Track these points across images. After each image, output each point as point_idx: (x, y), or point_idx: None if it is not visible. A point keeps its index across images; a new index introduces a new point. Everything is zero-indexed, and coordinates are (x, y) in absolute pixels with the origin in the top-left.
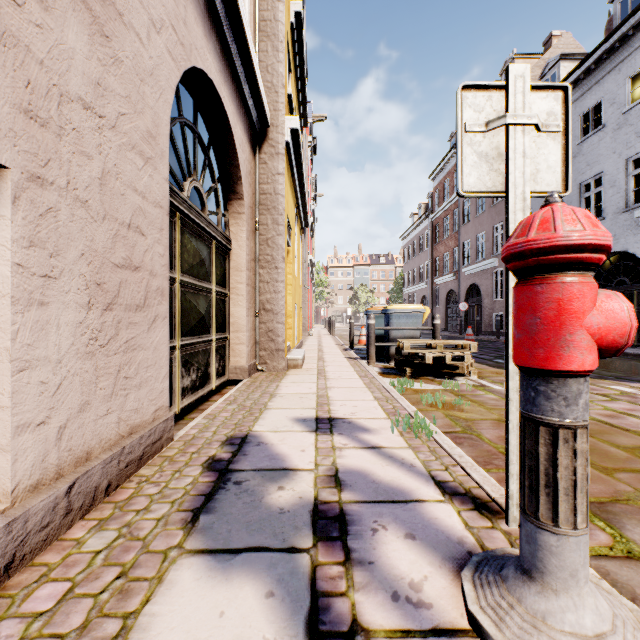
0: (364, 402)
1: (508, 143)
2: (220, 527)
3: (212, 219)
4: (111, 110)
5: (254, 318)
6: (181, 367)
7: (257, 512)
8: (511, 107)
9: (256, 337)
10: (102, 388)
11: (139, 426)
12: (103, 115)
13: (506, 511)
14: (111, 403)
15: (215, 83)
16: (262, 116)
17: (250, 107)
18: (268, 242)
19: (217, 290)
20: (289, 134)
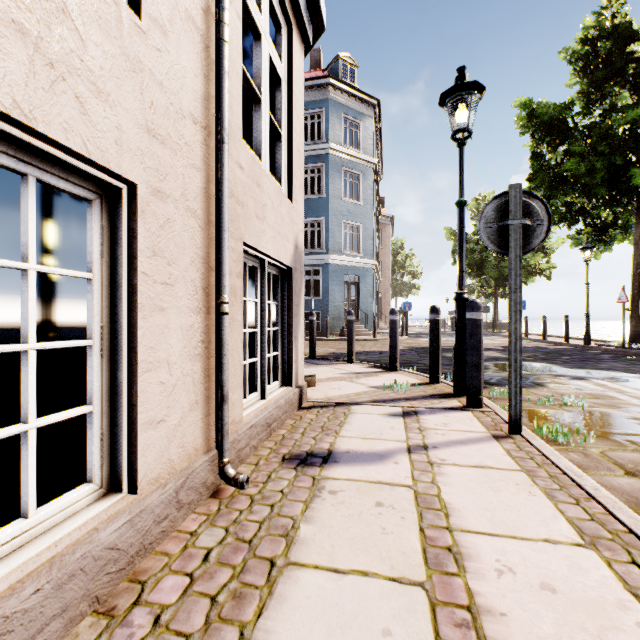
0: None
1: None
2: None
3: None
4: None
5: None
6: None
7: None
8: None
9: None
10: None
11: None
12: None
13: None
14: None
15: None
16: None
17: None
18: None
19: None
20: None
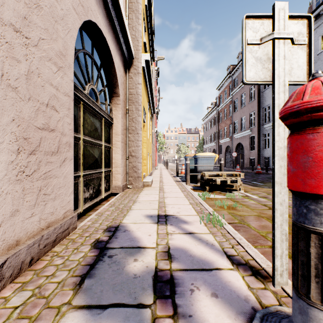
0: (184, 205)
1: (274, 50)
2: (96, 288)
3: (103, 107)
4: (34, 35)
5: (126, 160)
6: (84, 187)
7: (120, 277)
8: (276, 28)
9: (127, 170)
10: (28, 201)
11: (54, 222)
12: (28, 37)
13: (273, 278)
14: (34, 210)
15: (103, 31)
16: (130, 53)
17: (123, 47)
18: (133, 120)
19: (105, 145)
20: (144, 63)
